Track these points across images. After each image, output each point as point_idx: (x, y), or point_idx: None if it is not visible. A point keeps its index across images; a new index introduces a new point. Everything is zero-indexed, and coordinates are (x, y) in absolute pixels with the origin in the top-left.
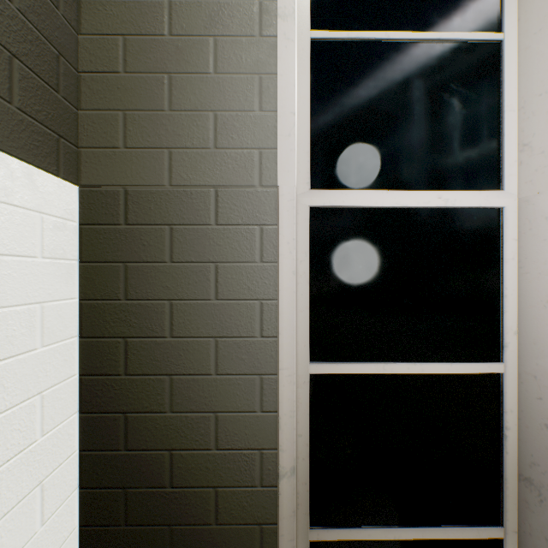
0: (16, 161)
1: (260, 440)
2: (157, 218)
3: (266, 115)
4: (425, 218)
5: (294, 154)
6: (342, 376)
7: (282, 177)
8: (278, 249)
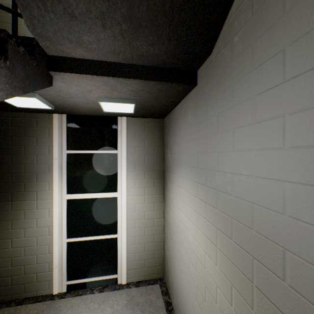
0: None
1: None
2: None
3: None
4: None
5: None
6: None
7: None
8: None
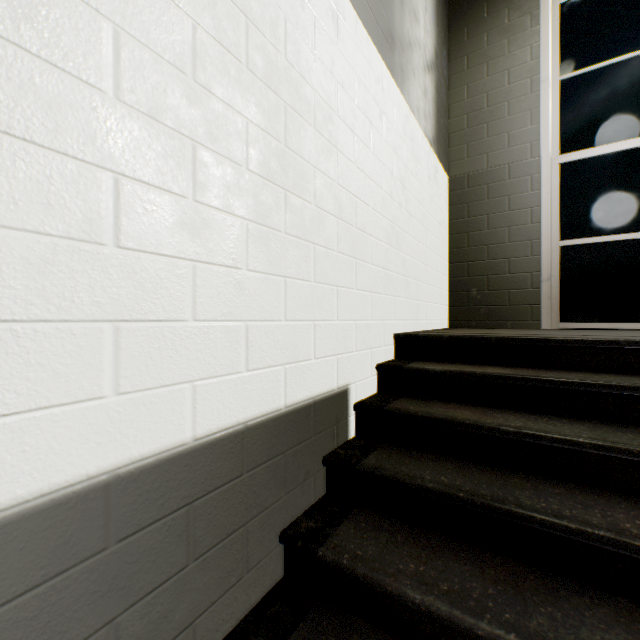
0: (442, 169)
1: (530, 269)
2: (481, 183)
3: (533, 127)
4: (638, 153)
5: (548, 140)
6: (580, 246)
7: (542, 152)
8: (540, 184)
